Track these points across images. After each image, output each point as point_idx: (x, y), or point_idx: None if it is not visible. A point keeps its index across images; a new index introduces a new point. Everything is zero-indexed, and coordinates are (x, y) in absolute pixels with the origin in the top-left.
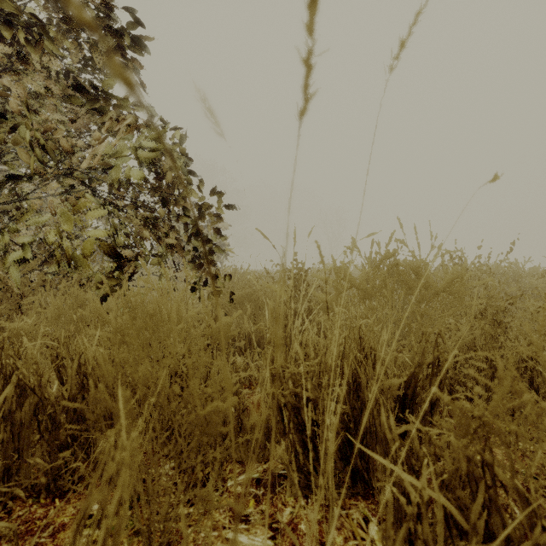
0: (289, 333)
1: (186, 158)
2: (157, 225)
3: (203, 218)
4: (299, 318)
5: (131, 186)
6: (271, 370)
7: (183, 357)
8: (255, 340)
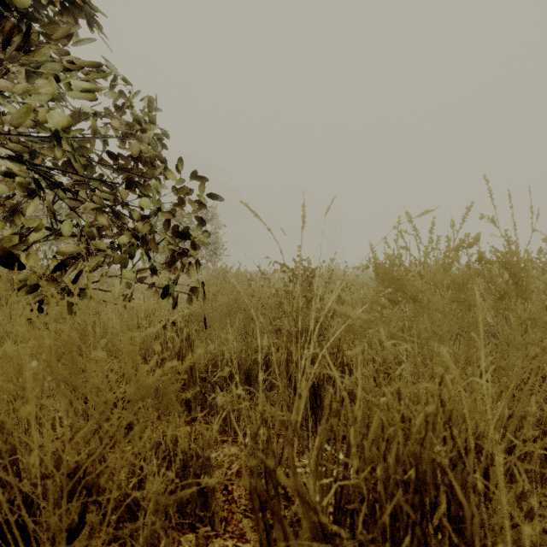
0: (294, 369)
1: (162, 131)
2: (118, 211)
3: (182, 206)
4: (311, 346)
5: (92, 165)
6: (262, 500)
7: (89, 441)
8: (245, 365)
